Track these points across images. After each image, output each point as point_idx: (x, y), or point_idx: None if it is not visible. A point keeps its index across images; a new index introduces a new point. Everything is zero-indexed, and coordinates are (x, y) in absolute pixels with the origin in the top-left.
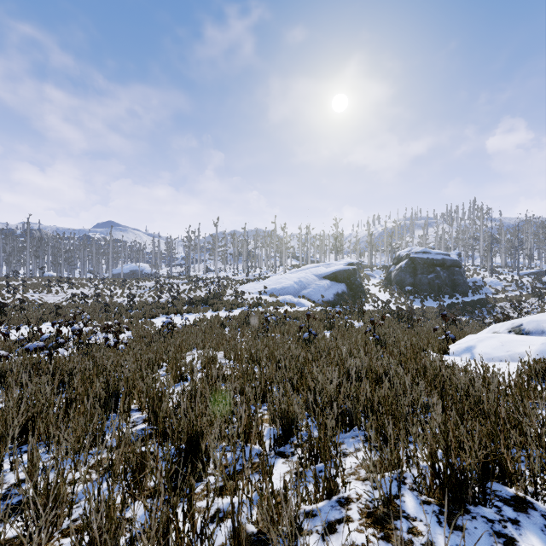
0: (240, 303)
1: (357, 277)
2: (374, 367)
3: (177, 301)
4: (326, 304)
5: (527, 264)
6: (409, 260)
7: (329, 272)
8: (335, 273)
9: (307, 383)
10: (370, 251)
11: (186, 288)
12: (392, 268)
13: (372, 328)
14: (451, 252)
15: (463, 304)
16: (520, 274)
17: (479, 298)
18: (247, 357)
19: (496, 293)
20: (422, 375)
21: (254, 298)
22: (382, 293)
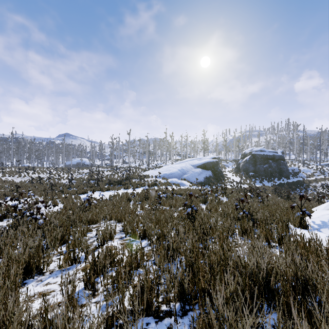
0: (142, 183)
1: (218, 167)
2: (284, 272)
3: (102, 182)
4: (199, 184)
5: (323, 158)
6: (251, 156)
7: (201, 163)
8: (205, 164)
9: (200, 285)
10: (225, 150)
11: (109, 174)
12: (240, 161)
13: (238, 204)
14: (277, 151)
15: (288, 184)
16: (321, 164)
17: (298, 180)
18: (141, 233)
19: (308, 176)
20: (326, 271)
21: (152, 180)
22: (234, 176)
